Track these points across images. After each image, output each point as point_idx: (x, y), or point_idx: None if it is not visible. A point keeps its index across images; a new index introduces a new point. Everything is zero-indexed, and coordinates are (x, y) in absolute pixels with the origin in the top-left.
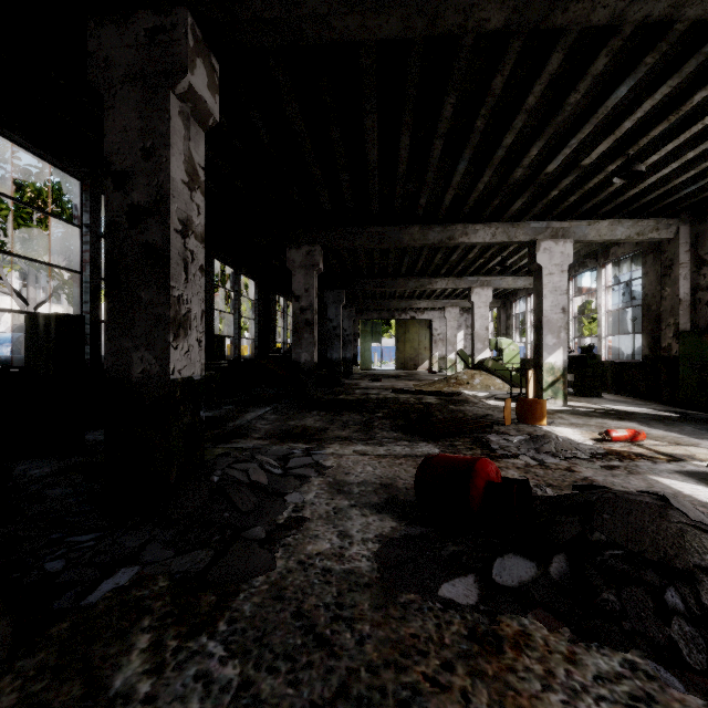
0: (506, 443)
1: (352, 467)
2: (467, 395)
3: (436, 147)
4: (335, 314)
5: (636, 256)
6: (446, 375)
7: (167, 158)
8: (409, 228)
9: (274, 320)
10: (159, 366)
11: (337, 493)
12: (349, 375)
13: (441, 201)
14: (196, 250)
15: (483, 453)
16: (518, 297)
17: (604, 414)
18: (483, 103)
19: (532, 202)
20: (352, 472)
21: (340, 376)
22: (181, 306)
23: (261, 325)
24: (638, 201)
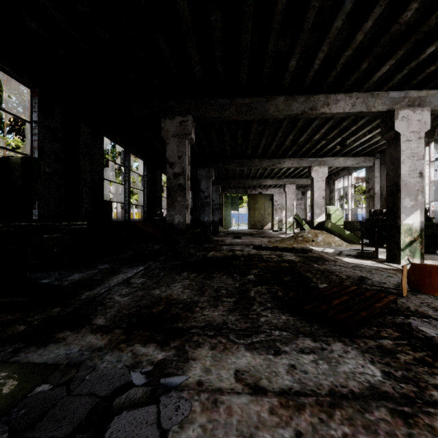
0: None
1: None
2: (318, 251)
3: None
4: (206, 187)
5: None
6: (286, 233)
7: None
8: (275, 99)
9: (161, 192)
10: None
11: None
12: (216, 233)
13: (310, 65)
14: None
15: None
16: (340, 176)
17: None
18: None
19: (396, 69)
20: None
21: (210, 234)
22: None
23: (149, 195)
24: None
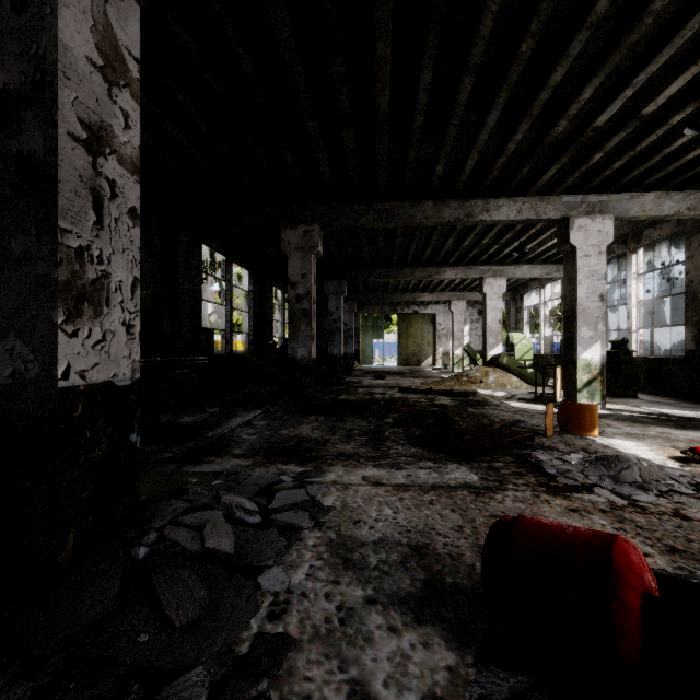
0: (563, 464)
1: (363, 508)
2: (483, 395)
3: (464, 88)
4: (336, 307)
5: (651, 246)
6: (452, 372)
7: (53, 8)
8: (422, 204)
9: (271, 313)
10: (40, 365)
11: (344, 568)
12: (350, 372)
13: (461, 169)
14: (121, 182)
15: (540, 481)
16: (529, 288)
17: (657, 420)
18: (536, 11)
19: (567, 171)
20: (363, 520)
21: (340, 373)
22: (87, 266)
23: (256, 319)
24: (695, 168)
